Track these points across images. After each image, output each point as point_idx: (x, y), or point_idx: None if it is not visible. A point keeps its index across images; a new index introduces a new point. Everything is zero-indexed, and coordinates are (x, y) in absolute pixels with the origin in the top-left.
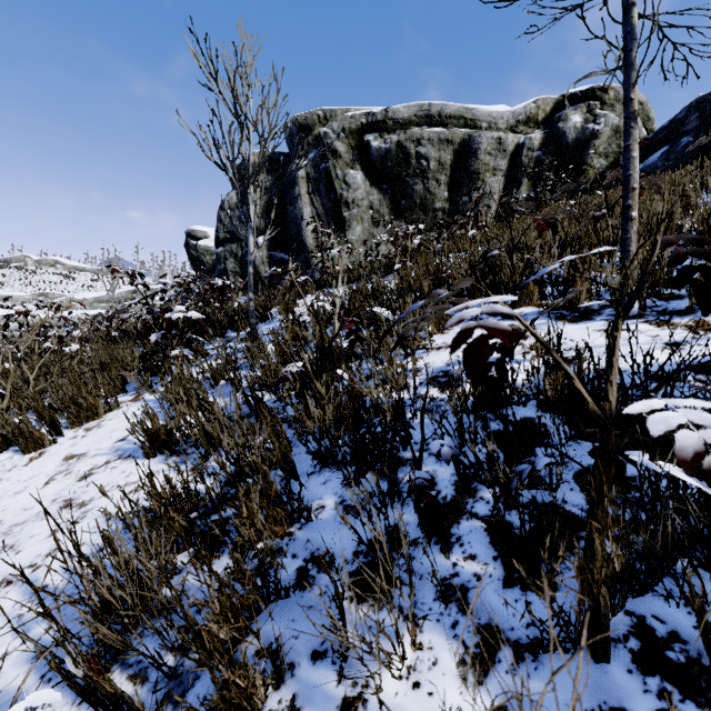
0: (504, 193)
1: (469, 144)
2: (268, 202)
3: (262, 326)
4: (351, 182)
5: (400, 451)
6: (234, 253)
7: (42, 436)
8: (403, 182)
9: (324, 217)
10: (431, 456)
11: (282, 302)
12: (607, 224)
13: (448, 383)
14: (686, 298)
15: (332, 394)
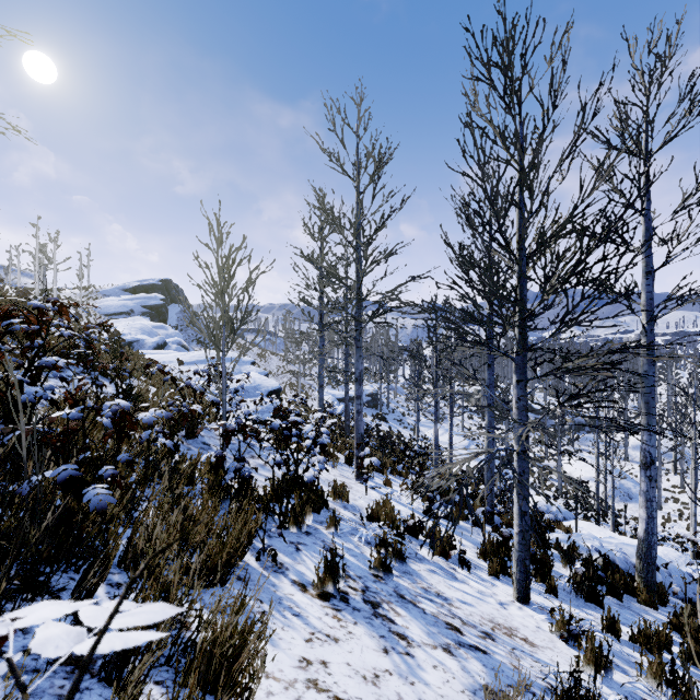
0: None
1: None
2: None
3: None
4: None
5: None
6: None
7: None
8: None
9: None
10: None
11: None
12: None
13: None
14: None
15: None
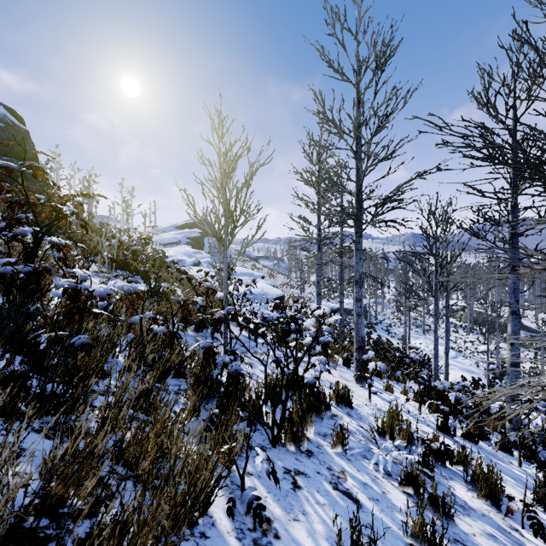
0: None
1: None
2: None
3: None
4: None
5: None
6: None
7: None
8: None
9: None
10: None
11: None
12: None
13: None
14: None
15: None
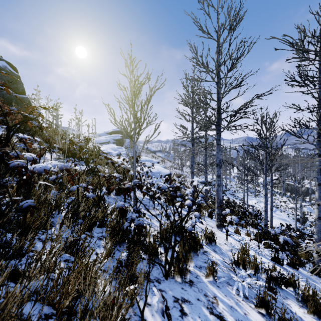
0: None
1: None
2: None
3: None
4: None
5: None
6: None
7: None
8: None
9: None
10: None
11: None
12: None
13: None
14: None
15: None
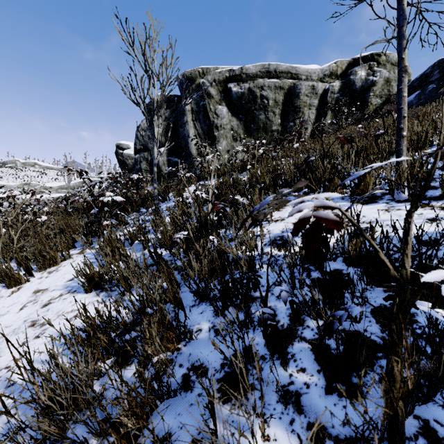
0: (316, 120)
1: (294, 90)
2: (167, 126)
3: (163, 204)
4: (219, 113)
5: (252, 291)
6: (146, 158)
7: (20, 277)
8: (252, 113)
9: (203, 135)
10: (273, 295)
11: (176, 189)
12: (384, 140)
13: (283, 245)
14: (438, 188)
15: (207, 253)
